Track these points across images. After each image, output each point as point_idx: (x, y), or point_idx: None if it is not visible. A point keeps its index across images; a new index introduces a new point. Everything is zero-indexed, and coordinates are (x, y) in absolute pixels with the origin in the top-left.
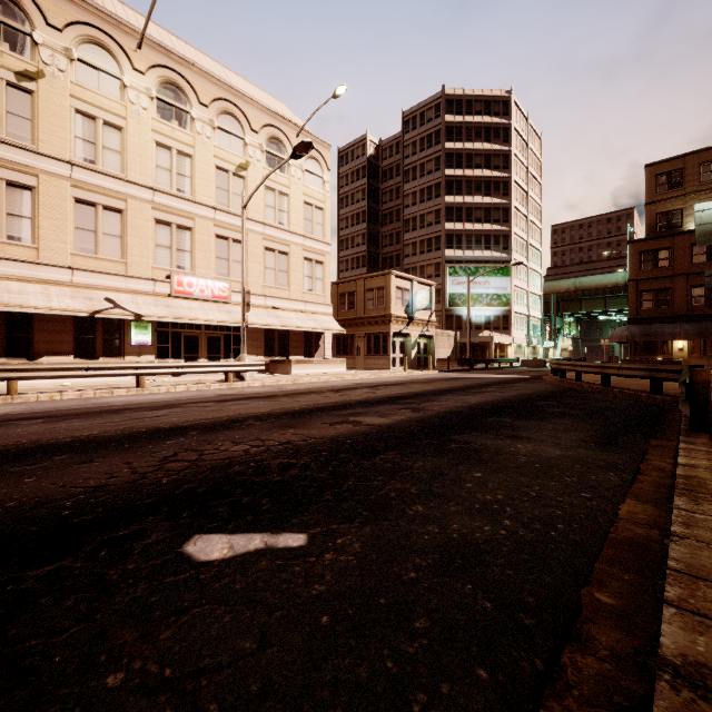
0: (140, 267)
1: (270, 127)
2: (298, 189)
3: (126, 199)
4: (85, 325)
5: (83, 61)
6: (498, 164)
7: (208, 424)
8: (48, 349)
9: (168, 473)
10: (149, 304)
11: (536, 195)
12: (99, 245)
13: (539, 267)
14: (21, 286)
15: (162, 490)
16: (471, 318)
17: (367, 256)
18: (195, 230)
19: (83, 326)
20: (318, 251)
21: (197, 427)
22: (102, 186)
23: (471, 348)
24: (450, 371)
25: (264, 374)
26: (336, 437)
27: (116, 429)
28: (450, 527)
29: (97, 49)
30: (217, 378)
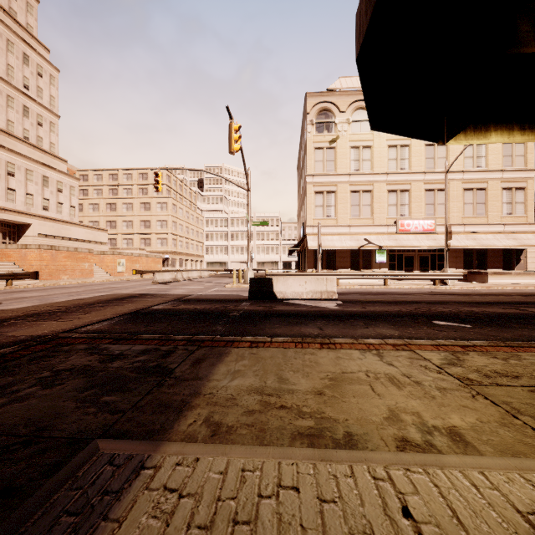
0: (380, 219)
1: None
2: None
3: (373, 184)
4: (354, 253)
5: (354, 121)
6: None
7: (429, 302)
8: (340, 266)
9: (419, 311)
10: (385, 239)
11: None
12: (360, 211)
13: None
14: (331, 237)
15: (419, 313)
16: None
17: None
18: (411, 190)
19: (354, 254)
20: (518, 180)
21: (424, 302)
22: (362, 180)
23: None
24: None
25: (462, 282)
26: (502, 312)
27: (389, 299)
28: (533, 333)
29: (359, 111)
30: (427, 283)
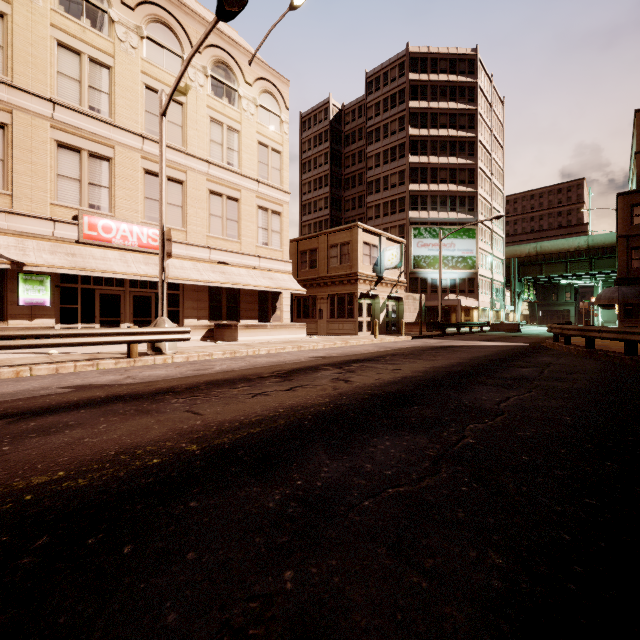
0: (33, 202)
1: (217, 48)
2: (251, 126)
3: (11, 110)
4: None
5: None
6: (464, 123)
7: None
8: None
9: None
10: (42, 250)
11: (499, 159)
12: None
13: (501, 231)
14: None
15: None
16: (436, 281)
17: (330, 220)
18: (115, 162)
19: None
20: (275, 200)
21: None
22: None
23: (434, 312)
24: (423, 336)
25: (206, 341)
26: None
27: None
28: None
29: None
30: None
